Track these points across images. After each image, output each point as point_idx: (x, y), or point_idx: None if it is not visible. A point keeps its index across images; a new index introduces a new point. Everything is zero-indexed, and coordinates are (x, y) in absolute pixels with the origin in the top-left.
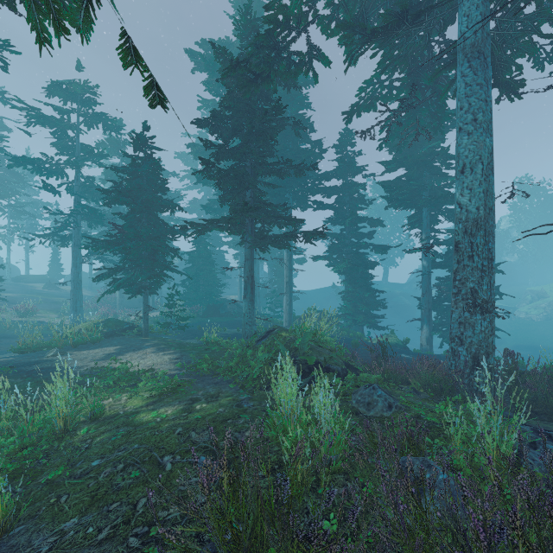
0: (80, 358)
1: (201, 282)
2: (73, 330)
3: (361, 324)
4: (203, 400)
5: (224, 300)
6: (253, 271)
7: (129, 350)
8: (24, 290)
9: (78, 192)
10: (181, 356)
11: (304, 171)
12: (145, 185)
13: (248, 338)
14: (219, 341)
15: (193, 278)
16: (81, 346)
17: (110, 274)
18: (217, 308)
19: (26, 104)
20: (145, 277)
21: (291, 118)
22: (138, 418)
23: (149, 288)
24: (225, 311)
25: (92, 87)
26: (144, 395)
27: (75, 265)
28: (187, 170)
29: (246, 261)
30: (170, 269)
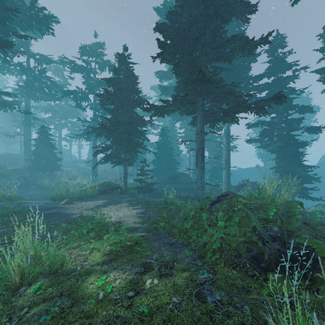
0: (79, 207)
1: (164, 161)
2: (83, 188)
3: (294, 194)
4: (156, 270)
5: (179, 173)
6: (204, 144)
7: (111, 203)
8: (76, 167)
9: (95, 108)
10: (145, 211)
11: (252, 49)
12: (124, 88)
13: (199, 201)
14: (175, 202)
15: (159, 158)
16: (85, 199)
17: (102, 150)
18: (174, 178)
19: (68, 59)
20: (123, 152)
21: (239, 3)
22: (85, 284)
23: (127, 160)
24: (179, 180)
25: (101, 44)
26: (106, 248)
27: (93, 151)
28: (156, 96)
29: (198, 135)
30: (141, 147)
